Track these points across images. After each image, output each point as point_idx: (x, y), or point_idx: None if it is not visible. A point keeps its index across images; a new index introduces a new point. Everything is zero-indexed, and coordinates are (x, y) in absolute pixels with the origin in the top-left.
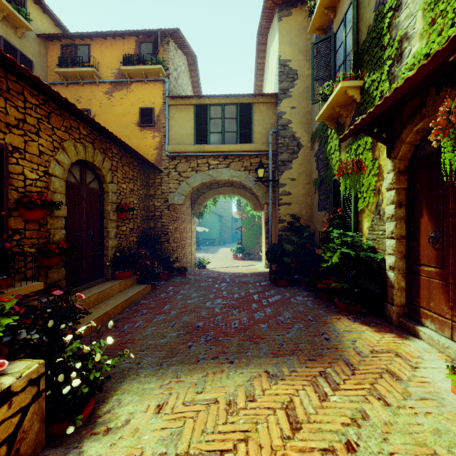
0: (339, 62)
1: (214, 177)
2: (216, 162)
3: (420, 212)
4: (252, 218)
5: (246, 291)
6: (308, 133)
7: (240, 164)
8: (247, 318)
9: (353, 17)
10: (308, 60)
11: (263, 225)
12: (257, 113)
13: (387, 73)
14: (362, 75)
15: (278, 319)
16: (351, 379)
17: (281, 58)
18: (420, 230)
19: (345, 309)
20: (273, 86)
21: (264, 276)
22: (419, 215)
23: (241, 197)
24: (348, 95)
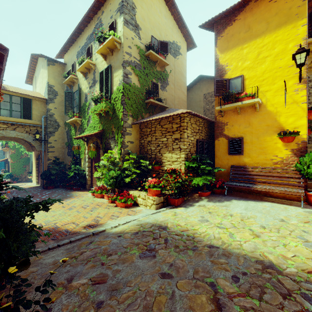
0: (75, 104)
1: (4, 134)
2: (5, 126)
3: (93, 161)
4: (20, 153)
5: (32, 193)
6: (63, 121)
7: (23, 129)
8: (39, 199)
9: (78, 100)
10: (63, 89)
11: (34, 160)
12: (35, 105)
13: (87, 122)
14: (81, 116)
15: (52, 196)
16: (73, 198)
17: (49, 83)
18: (93, 165)
19: (76, 189)
20: (43, 91)
21: (38, 187)
22: (93, 161)
23: (17, 142)
24: (77, 121)
